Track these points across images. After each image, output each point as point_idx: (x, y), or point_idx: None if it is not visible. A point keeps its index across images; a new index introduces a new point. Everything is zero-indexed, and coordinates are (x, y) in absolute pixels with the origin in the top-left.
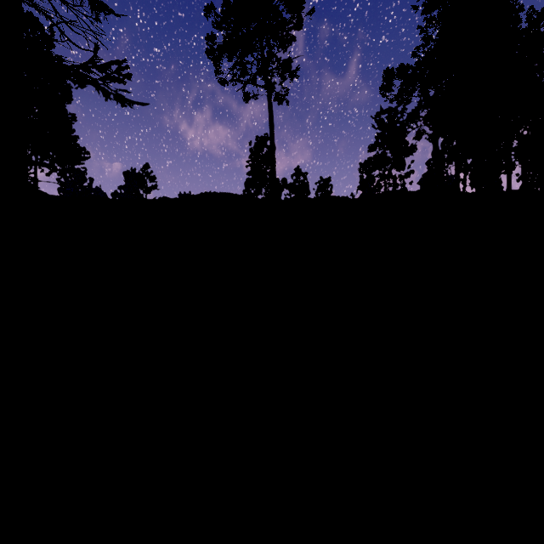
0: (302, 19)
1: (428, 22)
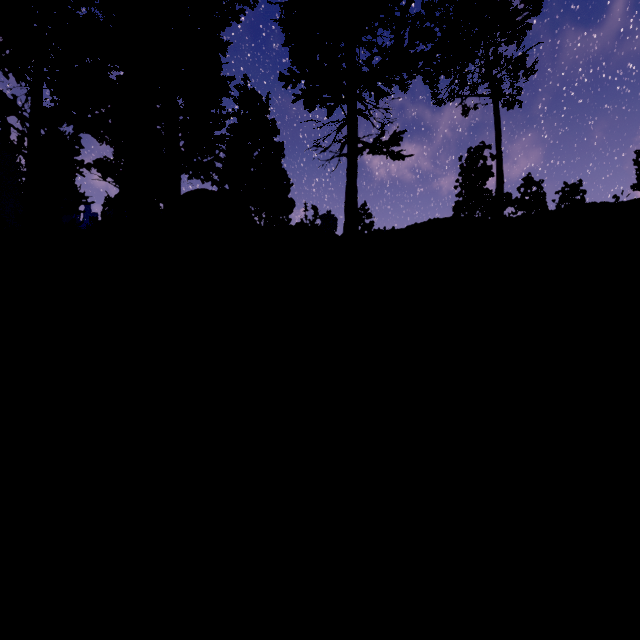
0: (540, 2)
1: None
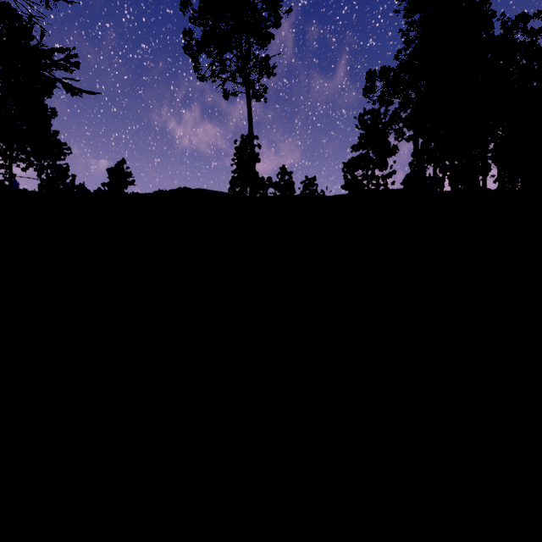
0: (280, 18)
1: (410, 26)
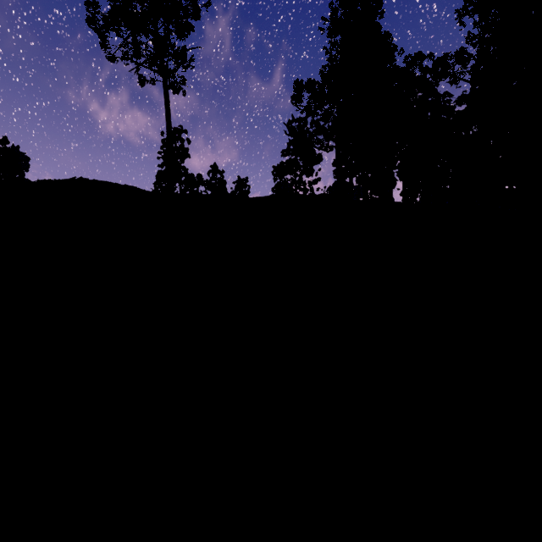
0: (199, 10)
1: (332, 45)
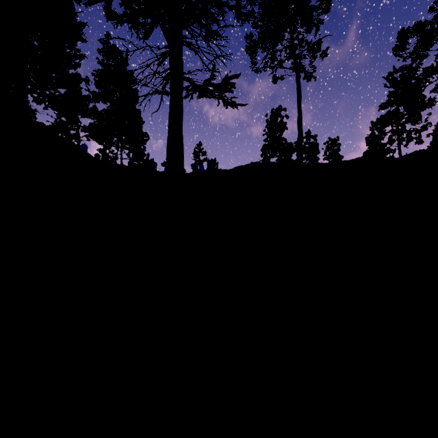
0: (330, 4)
1: None
